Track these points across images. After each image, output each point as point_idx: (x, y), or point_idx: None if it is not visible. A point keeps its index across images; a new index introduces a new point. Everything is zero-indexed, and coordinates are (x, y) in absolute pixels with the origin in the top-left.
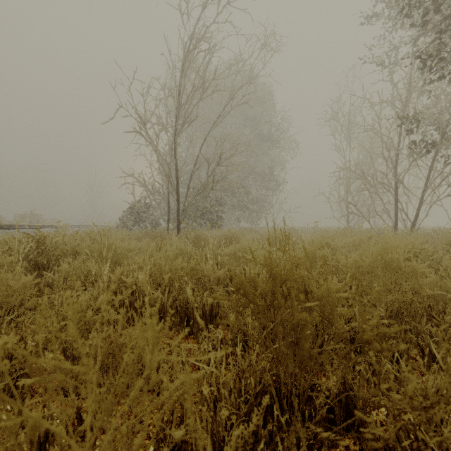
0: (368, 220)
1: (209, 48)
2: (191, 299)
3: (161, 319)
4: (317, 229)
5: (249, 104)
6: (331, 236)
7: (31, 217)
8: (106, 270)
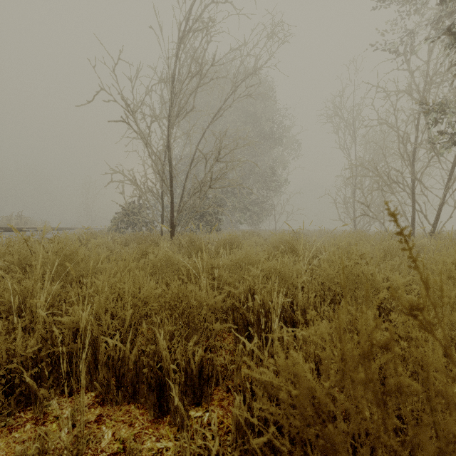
0: (382, 223)
1: (207, 29)
2: (165, 356)
3: (119, 384)
4: (322, 232)
5: (250, 95)
6: (347, 241)
7: (18, 219)
8: (42, 298)
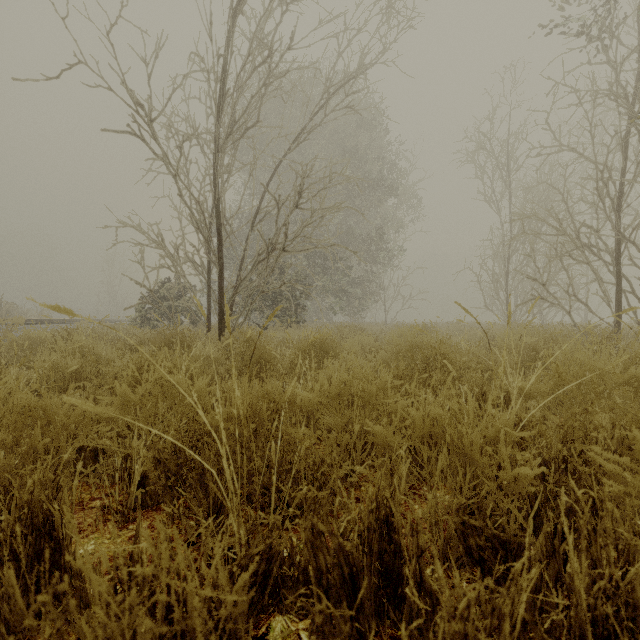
0: (567, 311)
1: None
2: None
3: None
4: (460, 326)
5: (351, 107)
6: (528, 342)
7: None
8: None
